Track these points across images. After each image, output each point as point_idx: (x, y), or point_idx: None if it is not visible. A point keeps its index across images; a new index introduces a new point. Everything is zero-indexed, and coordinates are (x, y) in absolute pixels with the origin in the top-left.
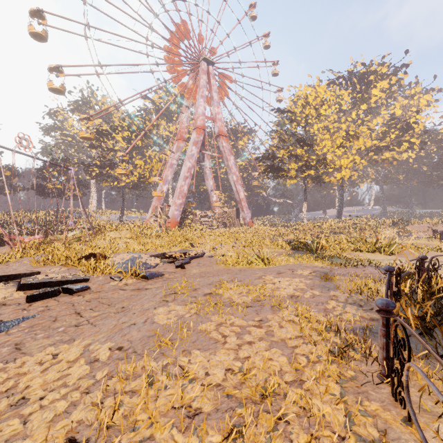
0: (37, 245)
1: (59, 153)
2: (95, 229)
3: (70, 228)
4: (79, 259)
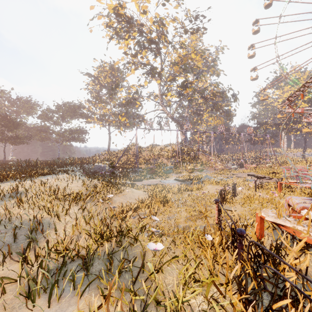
0: (254, 168)
1: (262, 129)
2: (281, 163)
3: (267, 162)
4: (270, 173)
